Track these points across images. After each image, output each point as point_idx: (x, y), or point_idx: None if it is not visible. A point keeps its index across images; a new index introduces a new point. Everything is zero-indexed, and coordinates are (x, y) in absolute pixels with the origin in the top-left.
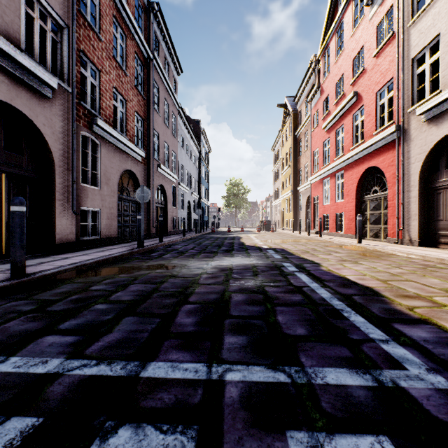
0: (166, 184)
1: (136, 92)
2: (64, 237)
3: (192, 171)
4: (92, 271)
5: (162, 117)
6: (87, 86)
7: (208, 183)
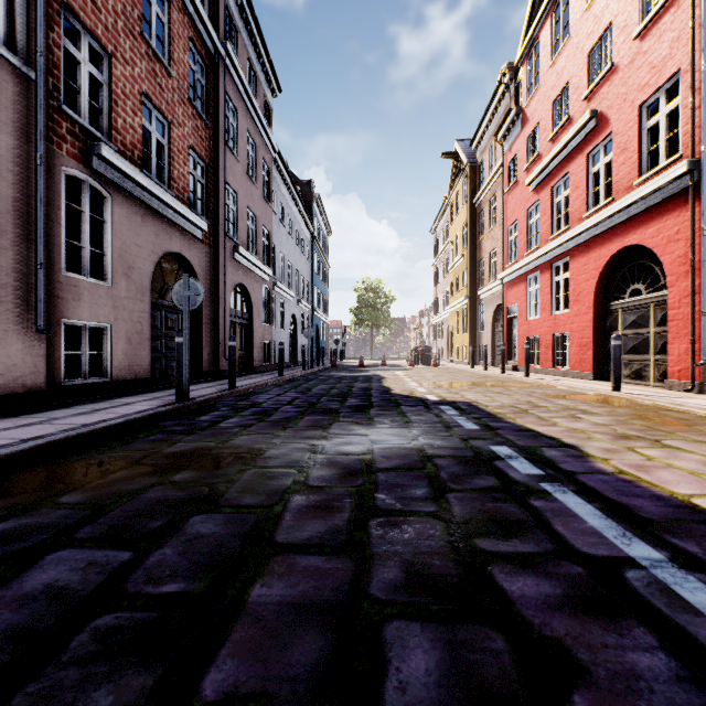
0: (251, 283)
1: (191, 111)
2: (14, 382)
3: (300, 265)
4: (6, 480)
5: (244, 165)
6: (80, 79)
7: (326, 285)
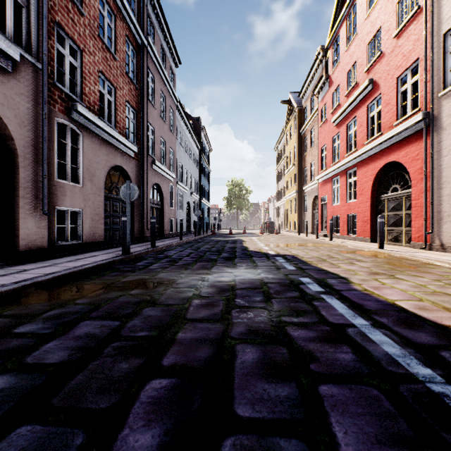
0: (162, 183)
1: (127, 80)
2: (31, 243)
3: (192, 171)
4: (44, 293)
5: (158, 111)
6: (65, 66)
7: (208, 183)
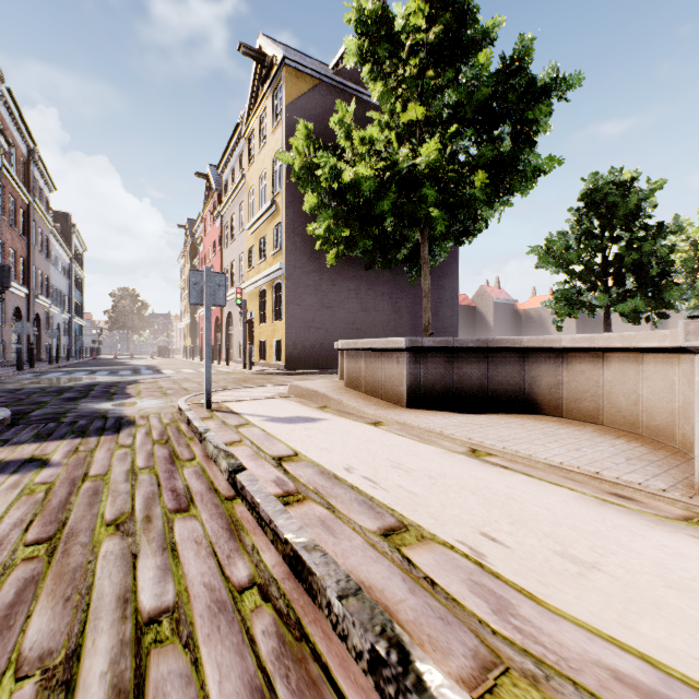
0: (41, 311)
1: (21, 240)
2: None
3: (63, 286)
4: (51, 370)
5: (38, 248)
6: None
7: (82, 294)
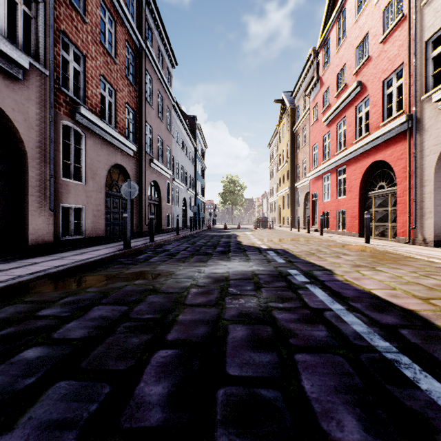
0: (160, 180)
1: (126, 82)
2: (39, 238)
3: (188, 168)
4: (56, 283)
5: (156, 111)
6: (69, 71)
7: (204, 179)
